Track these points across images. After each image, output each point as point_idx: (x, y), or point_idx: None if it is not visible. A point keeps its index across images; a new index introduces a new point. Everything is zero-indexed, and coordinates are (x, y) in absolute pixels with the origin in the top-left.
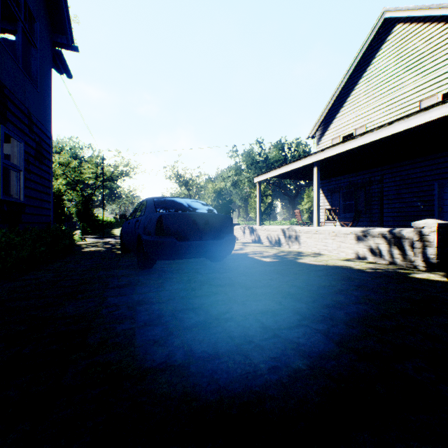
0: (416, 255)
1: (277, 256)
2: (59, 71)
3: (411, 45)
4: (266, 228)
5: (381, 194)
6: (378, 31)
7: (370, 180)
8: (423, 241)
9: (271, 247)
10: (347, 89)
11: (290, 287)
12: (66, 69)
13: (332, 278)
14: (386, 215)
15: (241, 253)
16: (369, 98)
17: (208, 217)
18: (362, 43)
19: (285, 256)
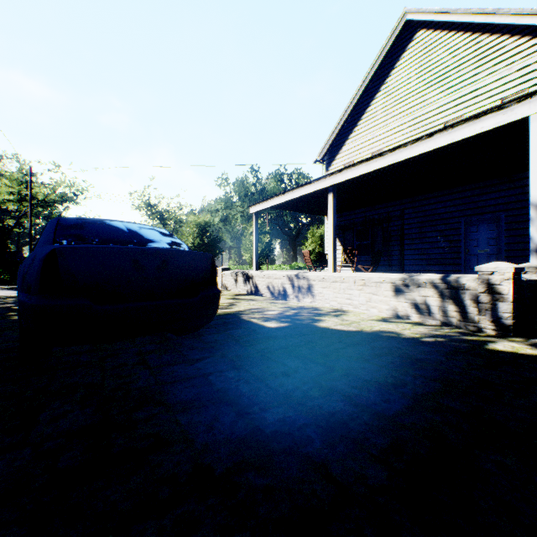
0: (481, 312)
1: (286, 317)
2: None
3: (435, 57)
4: (266, 274)
5: (401, 233)
6: (398, 37)
7: (389, 216)
8: (492, 292)
9: (275, 301)
10: (362, 105)
11: (329, 396)
12: None
13: (388, 363)
14: (407, 258)
15: (231, 313)
16: (388, 116)
17: (167, 255)
18: (381, 49)
19: (298, 316)
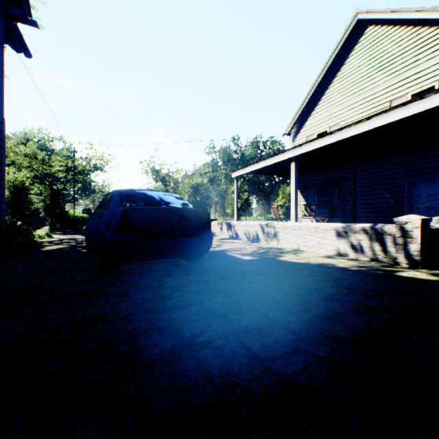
0: (398, 251)
1: (257, 253)
2: (15, 48)
3: (382, 47)
4: (244, 224)
5: (354, 191)
6: (351, 32)
7: (344, 177)
8: (406, 237)
9: (250, 243)
10: (322, 88)
11: (276, 292)
12: (24, 46)
13: (318, 279)
14: (359, 211)
15: (218, 251)
16: (343, 97)
17: (183, 212)
18: (337, 43)
19: (265, 253)
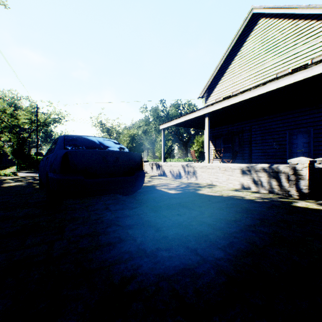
0: (291, 186)
1: (180, 188)
2: None
3: (270, 34)
4: (169, 164)
5: (250, 140)
6: (248, 23)
7: (242, 130)
8: (297, 174)
9: (174, 179)
10: (226, 64)
11: (200, 224)
12: None
13: (233, 211)
14: (254, 155)
15: (150, 186)
16: (242, 70)
17: (119, 154)
18: (237, 30)
19: (187, 188)
